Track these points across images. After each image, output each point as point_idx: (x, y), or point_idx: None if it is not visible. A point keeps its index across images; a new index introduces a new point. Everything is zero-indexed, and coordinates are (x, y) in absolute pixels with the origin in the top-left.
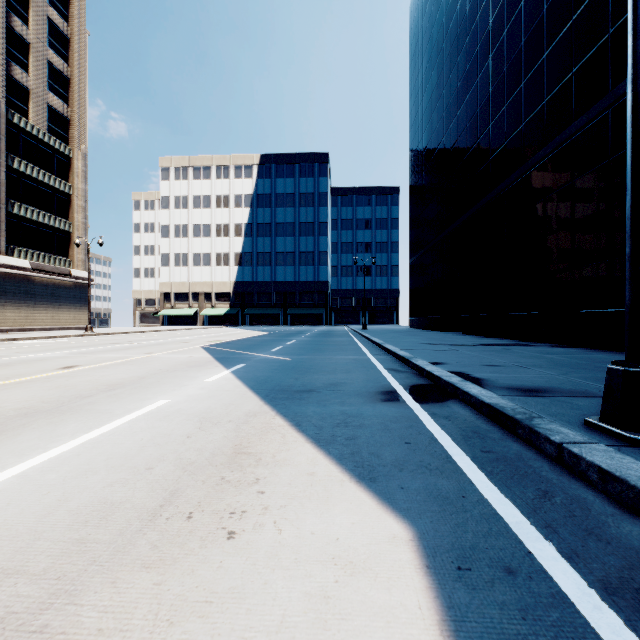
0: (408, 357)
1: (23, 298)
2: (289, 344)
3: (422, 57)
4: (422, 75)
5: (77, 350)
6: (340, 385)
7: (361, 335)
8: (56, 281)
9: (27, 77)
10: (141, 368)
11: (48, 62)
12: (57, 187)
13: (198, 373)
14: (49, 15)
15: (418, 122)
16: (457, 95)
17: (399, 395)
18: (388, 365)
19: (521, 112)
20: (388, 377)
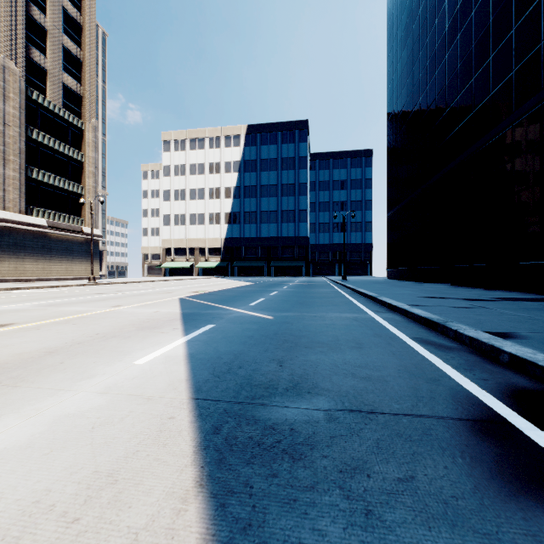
0: (438, 320)
1: (40, 252)
2: (271, 296)
3: (401, 15)
4: (401, 32)
5: (51, 301)
6: (364, 387)
7: (343, 286)
8: (69, 237)
9: (45, 59)
10: (76, 330)
11: (63, 47)
12: (71, 155)
13: (138, 343)
14: (64, 6)
15: (396, 79)
16: (445, 38)
17: (536, 445)
18: (410, 332)
19: (539, 28)
20: (438, 363)
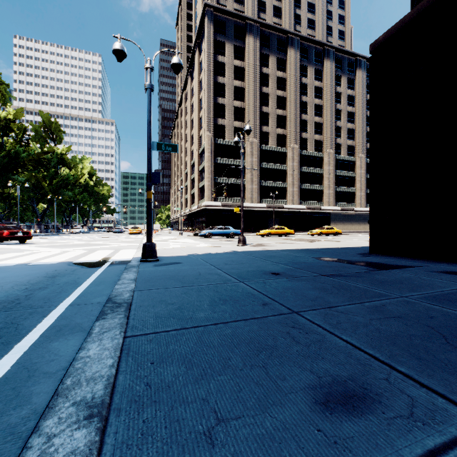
0: None
1: None
2: None
3: None
4: None
5: None
6: None
7: None
8: None
9: None
10: None
11: None
12: None
13: None
14: None
15: None
16: None
17: None
18: None
19: None
20: None
